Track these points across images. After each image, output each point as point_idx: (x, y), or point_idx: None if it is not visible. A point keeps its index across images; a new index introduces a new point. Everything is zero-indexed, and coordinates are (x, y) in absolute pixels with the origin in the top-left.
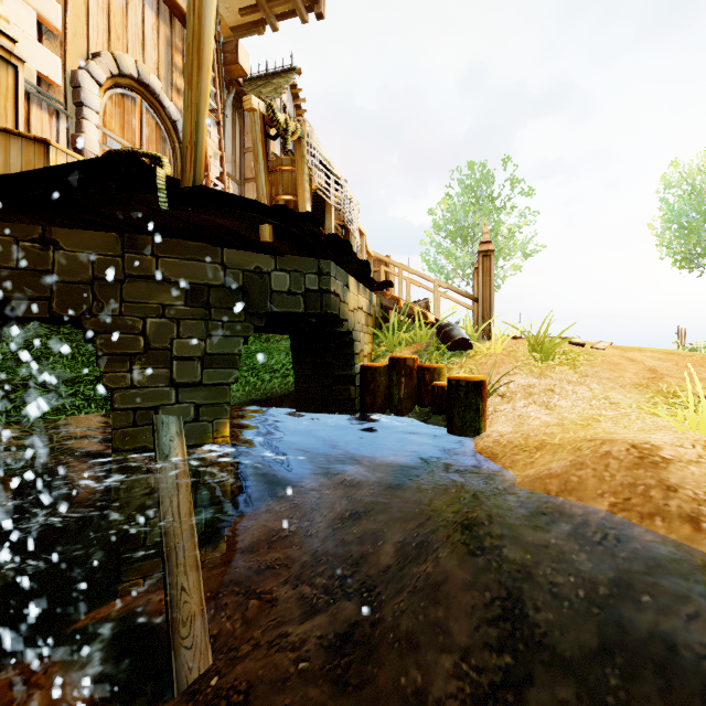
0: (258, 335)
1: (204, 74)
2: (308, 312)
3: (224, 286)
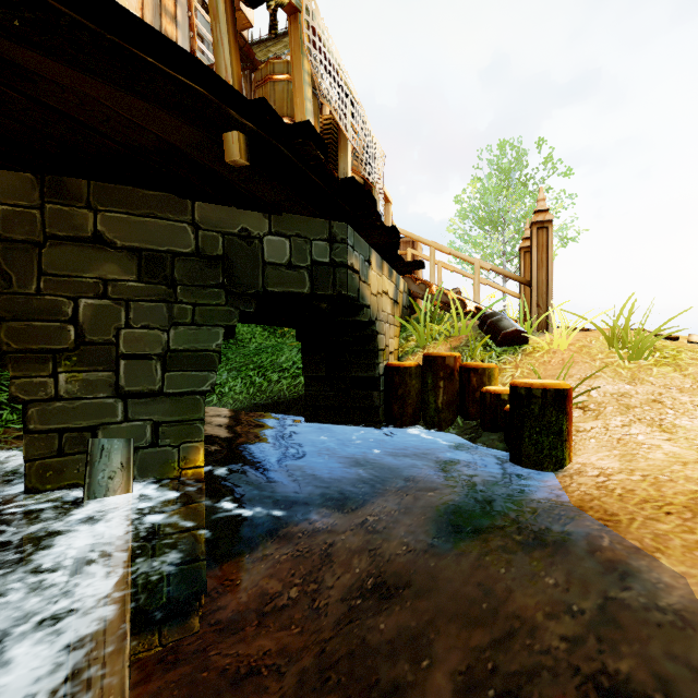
0: (273, 330)
1: None
2: (316, 294)
3: (196, 254)
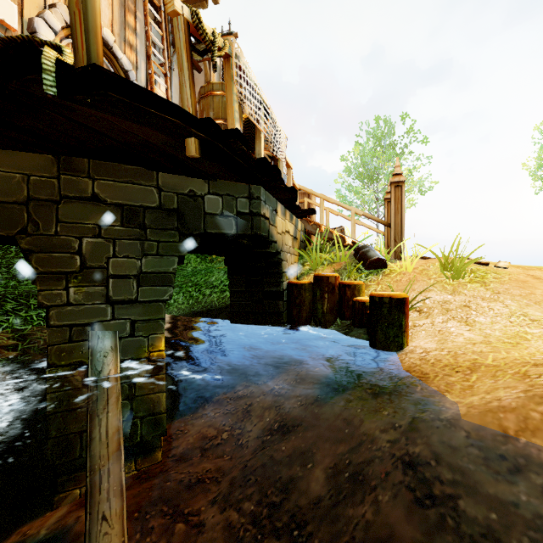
0: (204, 257)
1: None
2: (239, 234)
3: (159, 208)
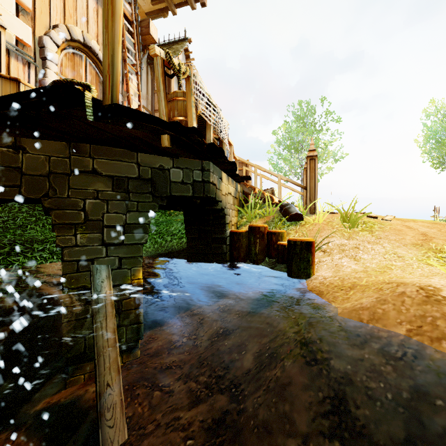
0: (164, 212)
1: (117, 20)
2: (195, 196)
3: (138, 178)
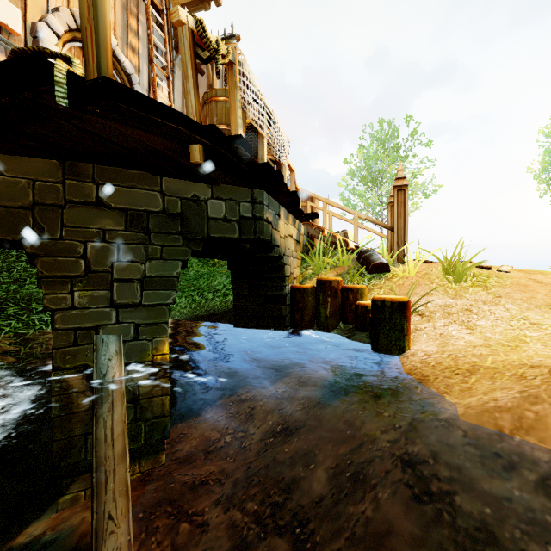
0: (206, 261)
1: None
2: (242, 238)
3: (163, 212)
